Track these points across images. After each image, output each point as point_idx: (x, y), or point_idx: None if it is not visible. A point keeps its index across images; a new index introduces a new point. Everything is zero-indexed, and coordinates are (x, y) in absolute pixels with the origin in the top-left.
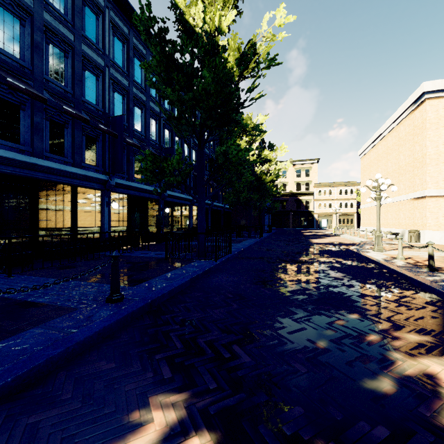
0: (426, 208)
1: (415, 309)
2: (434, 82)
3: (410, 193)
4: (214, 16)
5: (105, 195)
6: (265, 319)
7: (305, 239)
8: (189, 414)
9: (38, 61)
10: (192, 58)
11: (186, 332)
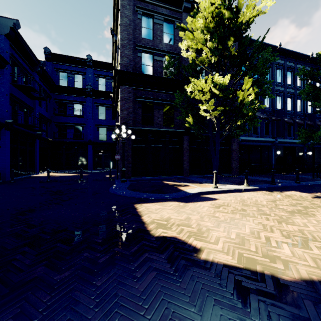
0: None
1: None
2: None
3: None
4: None
5: (273, 148)
6: None
7: None
8: None
9: None
10: None
11: None
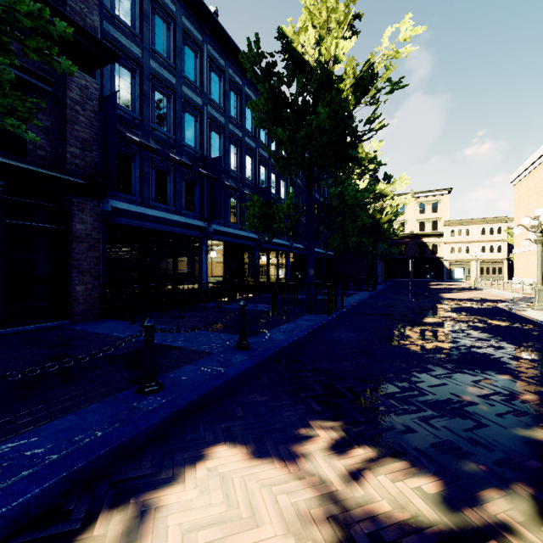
0: None
1: None
2: None
3: None
4: (330, 46)
5: (203, 243)
6: (400, 373)
7: (433, 294)
8: (347, 435)
9: (146, 110)
10: (303, 92)
11: (321, 379)
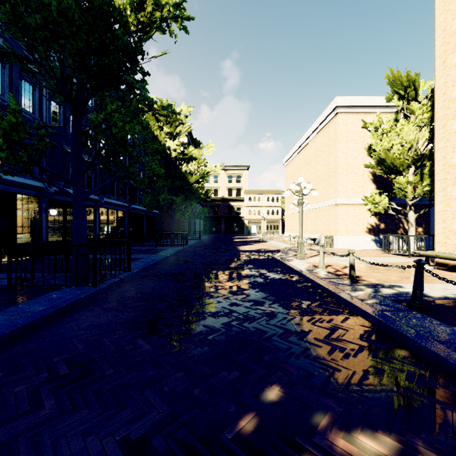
0: (338, 215)
1: (352, 353)
2: (345, 98)
3: (325, 200)
4: None
5: None
6: (89, 453)
7: (233, 246)
8: None
9: None
10: None
11: None
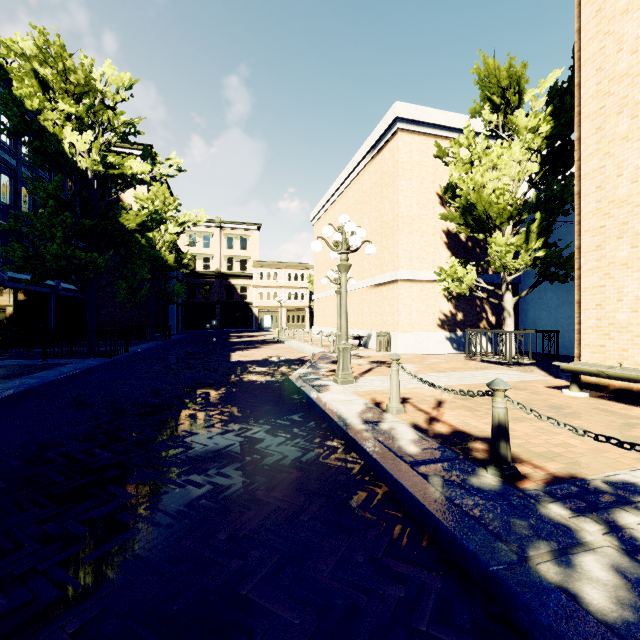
0: (398, 298)
1: None
2: (408, 106)
3: (377, 275)
4: None
5: None
6: None
7: (222, 353)
8: None
9: None
10: None
11: None
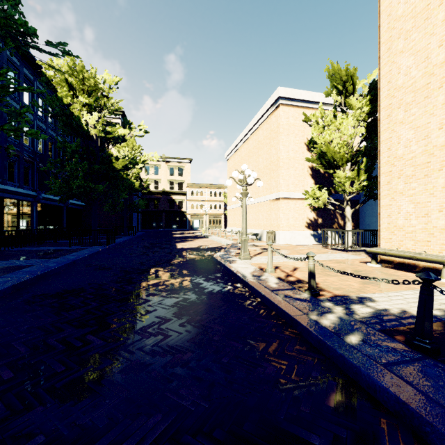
0: (280, 209)
1: None
2: (286, 89)
3: (267, 195)
4: None
5: None
6: None
7: (170, 243)
8: None
9: None
10: None
11: None
